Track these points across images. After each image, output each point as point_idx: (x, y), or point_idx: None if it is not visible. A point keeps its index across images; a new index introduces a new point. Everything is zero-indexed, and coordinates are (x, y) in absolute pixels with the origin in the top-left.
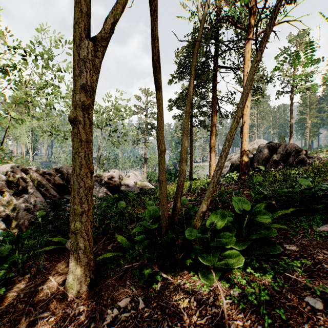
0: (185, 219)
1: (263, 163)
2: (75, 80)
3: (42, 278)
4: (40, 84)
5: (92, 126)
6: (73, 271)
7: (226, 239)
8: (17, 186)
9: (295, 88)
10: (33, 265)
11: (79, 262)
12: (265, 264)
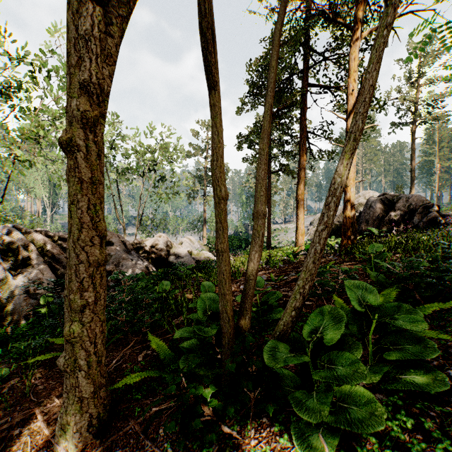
0: (263, 311)
1: (375, 224)
2: (70, 75)
3: (25, 411)
4: (55, 112)
5: (103, 157)
6: (68, 407)
7: (346, 367)
8: (16, 257)
9: (419, 117)
10: (19, 384)
11: (78, 392)
12: (428, 421)
